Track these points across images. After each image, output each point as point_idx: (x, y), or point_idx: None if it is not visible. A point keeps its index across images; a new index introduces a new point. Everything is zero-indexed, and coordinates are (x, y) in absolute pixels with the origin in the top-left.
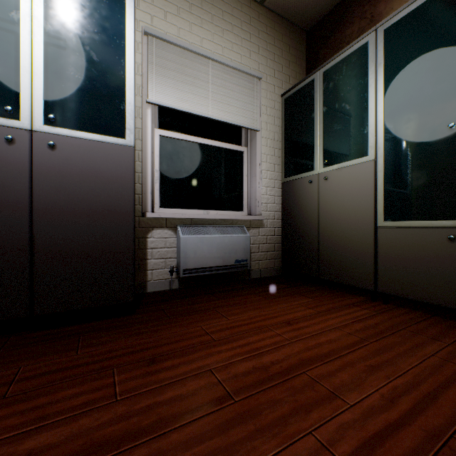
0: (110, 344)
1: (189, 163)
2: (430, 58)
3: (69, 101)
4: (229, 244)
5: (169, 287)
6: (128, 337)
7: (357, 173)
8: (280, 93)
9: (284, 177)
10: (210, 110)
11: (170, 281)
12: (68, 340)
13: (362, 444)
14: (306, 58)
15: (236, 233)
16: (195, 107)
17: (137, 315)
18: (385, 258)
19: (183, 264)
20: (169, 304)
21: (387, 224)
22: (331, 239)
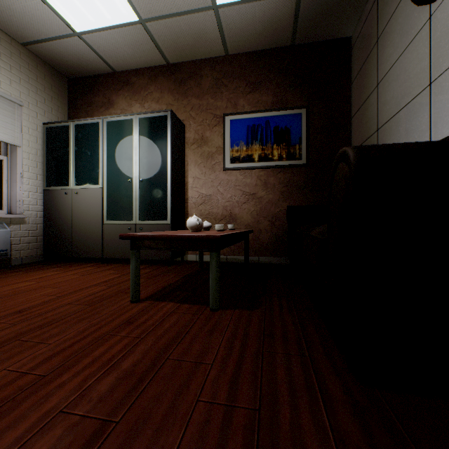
0: None
1: None
2: (124, 147)
3: None
4: None
5: None
6: None
7: (94, 193)
8: (43, 119)
9: (46, 186)
10: None
11: None
12: None
13: (60, 292)
14: (68, 98)
15: None
16: None
17: None
18: (107, 240)
19: None
20: None
21: (108, 222)
22: (80, 231)
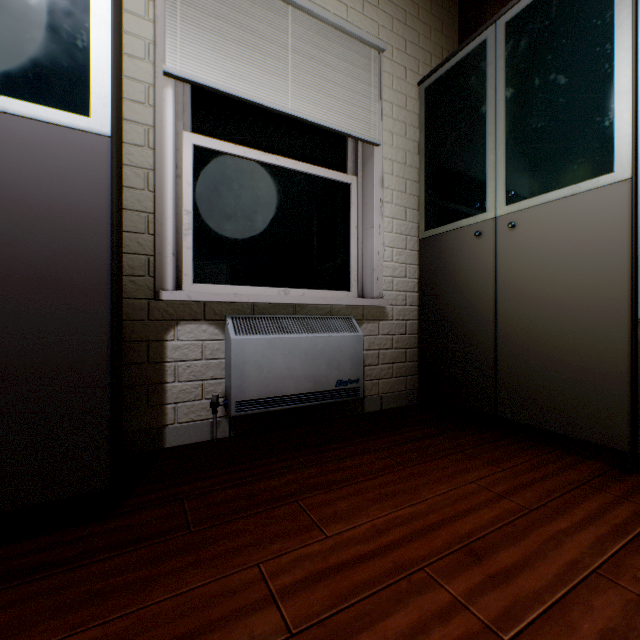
0: None
1: (250, 201)
2: None
3: None
4: (324, 350)
5: (209, 435)
6: (58, 616)
7: (586, 210)
8: (415, 83)
9: (424, 230)
10: (290, 99)
11: (212, 424)
12: None
13: None
14: (459, 25)
15: (339, 330)
16: (261, 91)
17: (118, 522)
18: None
19: (236, 392)
20: (201, 482)
21: None
22: (524, 342)
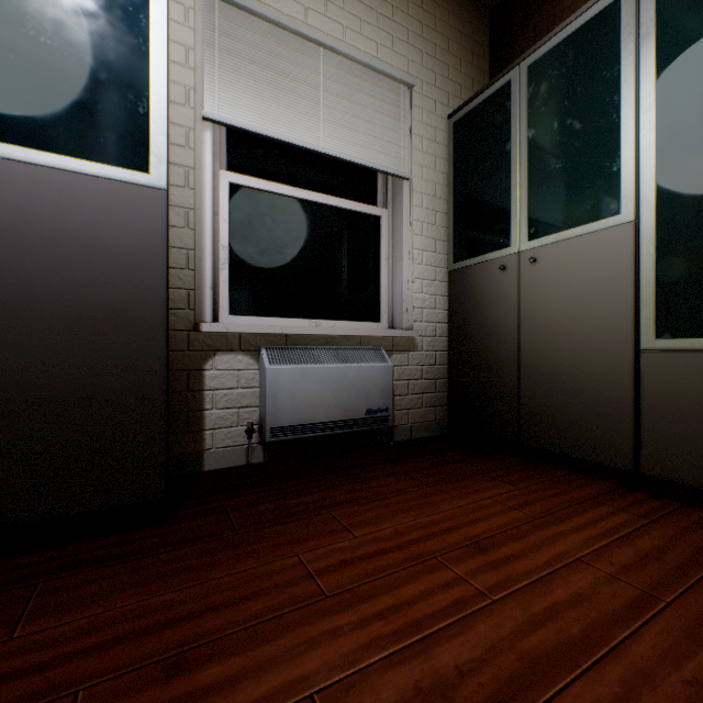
0: (95, 607)
1: (283, 235)
2: None
3: (25, 90)
4: (355, 380)
5: (245, 460)
6: (140, 586)
7: (597, 248)
8: (445, 115)
9: (453, 262)
10: (321, 137)
11: (248, 450)
12: (7, 594)
13: None
14: (490, 55)
15: (369, 361)
16: (294, 131)
17: (173, 526)
18: (657, 410)
19: (271, 419)
20: (241, 498)
21: (662, 343)
22: (544, 371)
